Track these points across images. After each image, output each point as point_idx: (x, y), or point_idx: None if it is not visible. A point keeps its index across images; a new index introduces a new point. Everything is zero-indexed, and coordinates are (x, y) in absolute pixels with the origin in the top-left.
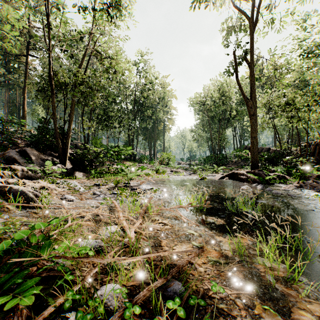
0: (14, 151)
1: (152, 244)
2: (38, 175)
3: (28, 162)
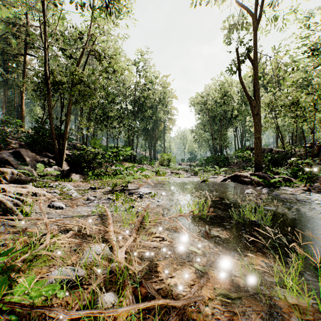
0: (7, 152)
1: (146, 268)
2: (30, 178)
3: (22, 163)
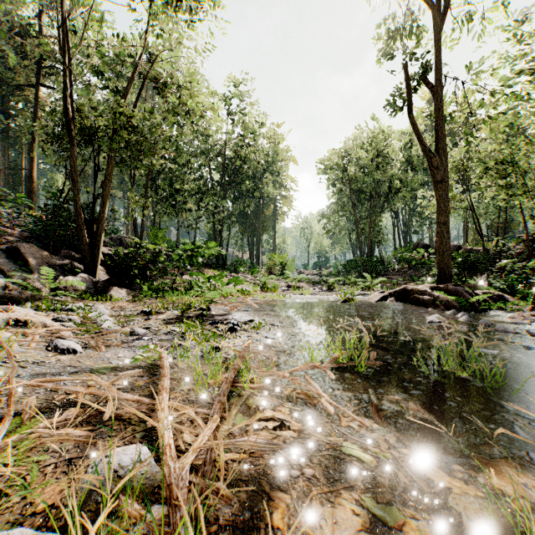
0: None
1: (245, 517)
2: (30, 295)
3: (23, 269)
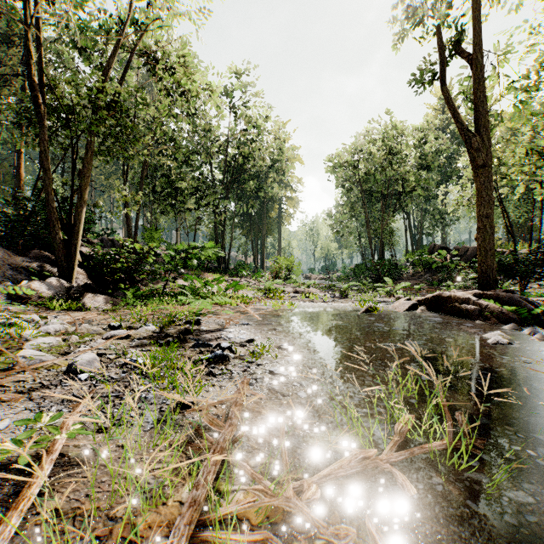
0: None
1: None
2: None
3: None
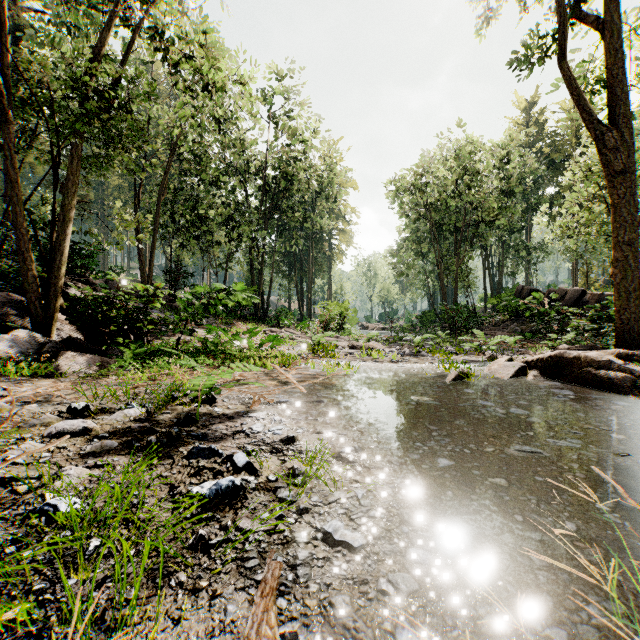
0: None
1: None
2: None
3: None
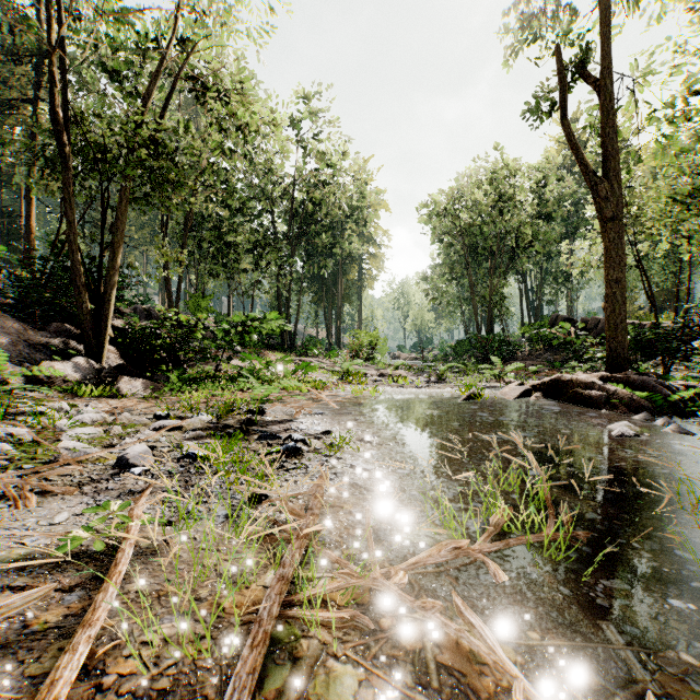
0: None
1: None
2: None
3: None
